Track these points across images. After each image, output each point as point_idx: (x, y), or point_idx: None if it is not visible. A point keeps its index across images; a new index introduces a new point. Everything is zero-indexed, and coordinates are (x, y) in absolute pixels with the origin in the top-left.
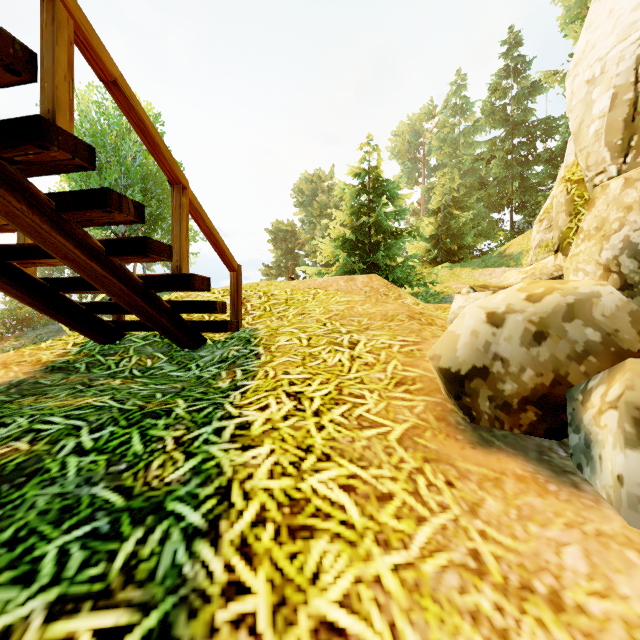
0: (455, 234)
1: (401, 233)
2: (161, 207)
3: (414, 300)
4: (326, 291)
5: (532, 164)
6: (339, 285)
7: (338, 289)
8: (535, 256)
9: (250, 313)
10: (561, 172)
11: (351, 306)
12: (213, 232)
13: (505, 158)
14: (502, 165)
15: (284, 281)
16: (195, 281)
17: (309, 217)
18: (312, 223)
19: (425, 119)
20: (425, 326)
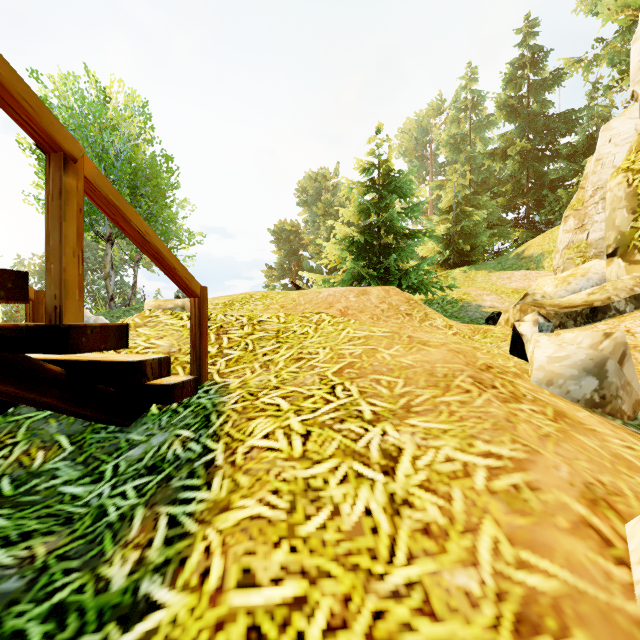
0: (468, 234)
1: (415, 234)
2: (154, 207)
3: (445, 321)
4: (333, 318)
5: (550, 159)
6: (348, 300)
7: (347, 306)
8: (562, 259)
9: (225, 353)
10: (592, 165)
11: (372, 348)
12: (149, 239)
13: (522, 153)
14: (518, 160)
15: (282, 292)
16: (82, 338)
17: (313, 217)
18: (316, 223)
19: (433, 115)
20: (511, 405)
